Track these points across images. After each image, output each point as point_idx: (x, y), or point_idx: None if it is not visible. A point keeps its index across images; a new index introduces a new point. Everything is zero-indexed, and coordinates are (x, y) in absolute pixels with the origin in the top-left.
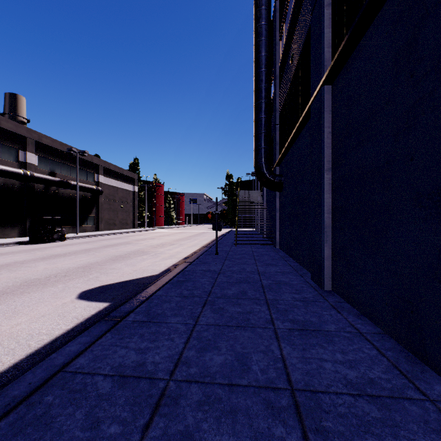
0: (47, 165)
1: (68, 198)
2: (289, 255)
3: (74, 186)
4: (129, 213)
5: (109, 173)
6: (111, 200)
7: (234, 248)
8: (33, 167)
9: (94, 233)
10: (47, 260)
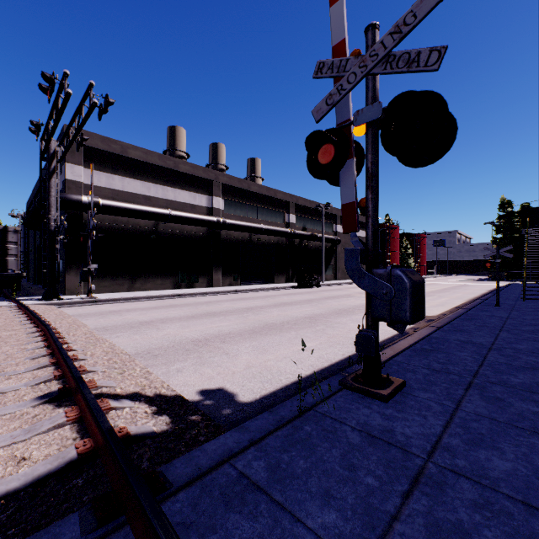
0: (300, 222)
1: (314, 249)
2: None
3: (319, 238)
4: None
5: None
6: None
7: (521, 302)
8: (293, 226)
9: (334, 281)
10: (331, 300)
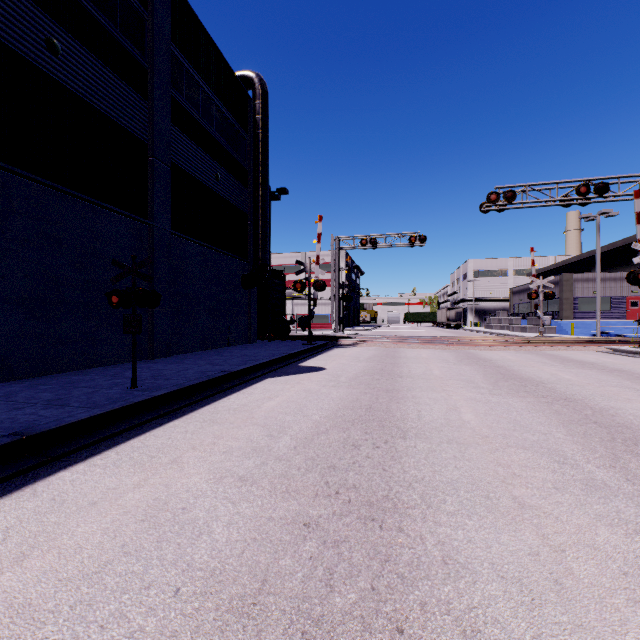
0: None
1: None
2: (32, 375)
3: None
4: None
5: None
6: None
7: None
8: None
9: None
10: (540, 411)
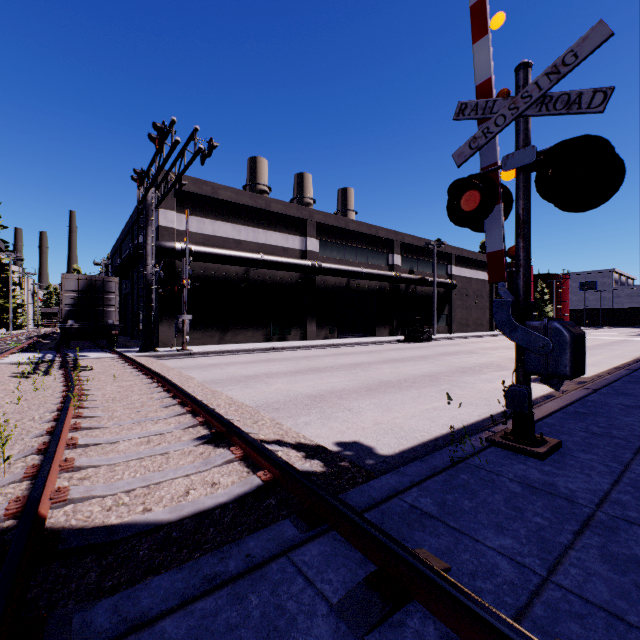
0: (406, 263)
1: (423, 296)
2: None
3: (430, 283)
4: (484, 310)
5: (461, 261)
6: (464, 295)
7: None
8: (398, 268)
9: (449, 335)
10: (450, 356)
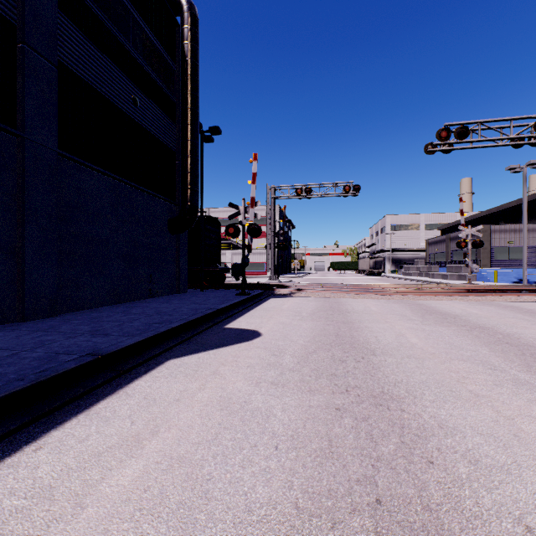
0: None
1: None
2: None
3: None
4: None
5: None
6: None
7: None
8: None
9: None
10: None
